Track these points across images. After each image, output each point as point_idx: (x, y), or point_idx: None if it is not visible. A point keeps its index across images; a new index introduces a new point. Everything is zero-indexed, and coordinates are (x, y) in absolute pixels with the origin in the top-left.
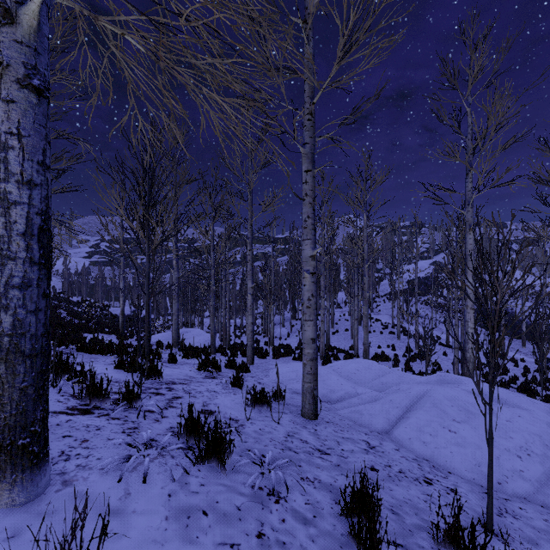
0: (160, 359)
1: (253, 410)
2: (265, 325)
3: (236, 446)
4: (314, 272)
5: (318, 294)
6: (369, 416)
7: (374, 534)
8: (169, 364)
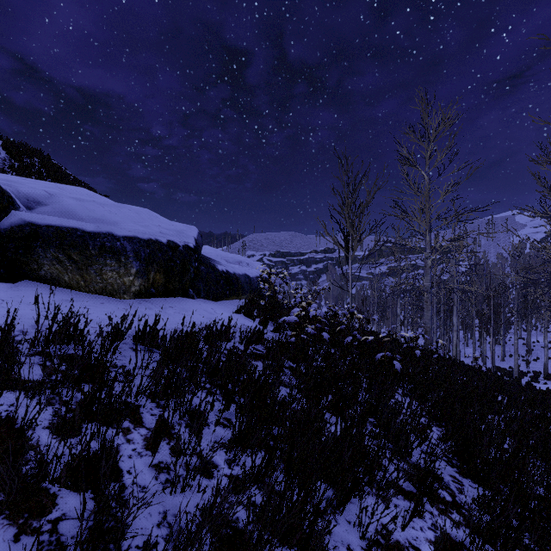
0: None
1: None
2: None
3: None
4: None
5: None
6: None
7: None
8: None
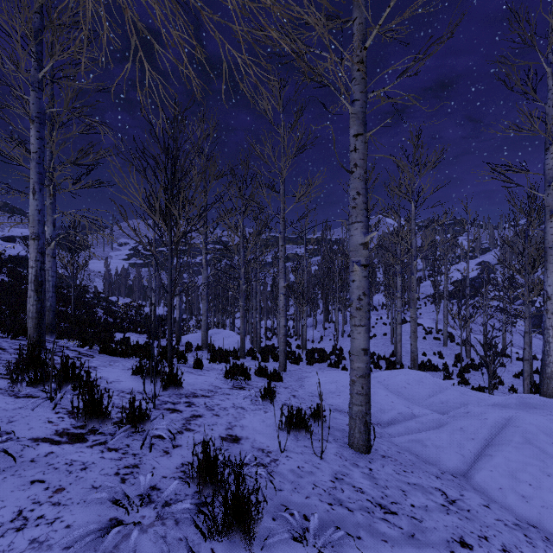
0: (185, 363)
1: (288, 436)
2: (297, 327)
3: (268, 498)
4: (365, 264)
5: None
6: (435, 449)
7: None
8: (194, 370)
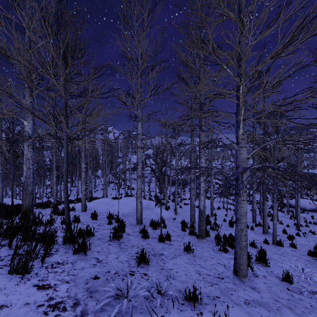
0: None
1: None
2: None
3: None
4: (85, 171)
5: (87, 172)
6: (102, 210)
7: (95, 214)
8: None
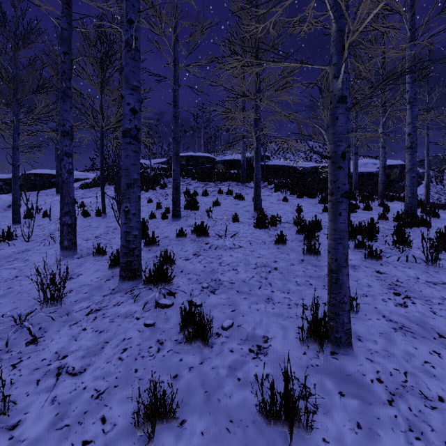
0: None
1: None
2: None
3: None
4: None
5: None
6: None
7: None
8: None
